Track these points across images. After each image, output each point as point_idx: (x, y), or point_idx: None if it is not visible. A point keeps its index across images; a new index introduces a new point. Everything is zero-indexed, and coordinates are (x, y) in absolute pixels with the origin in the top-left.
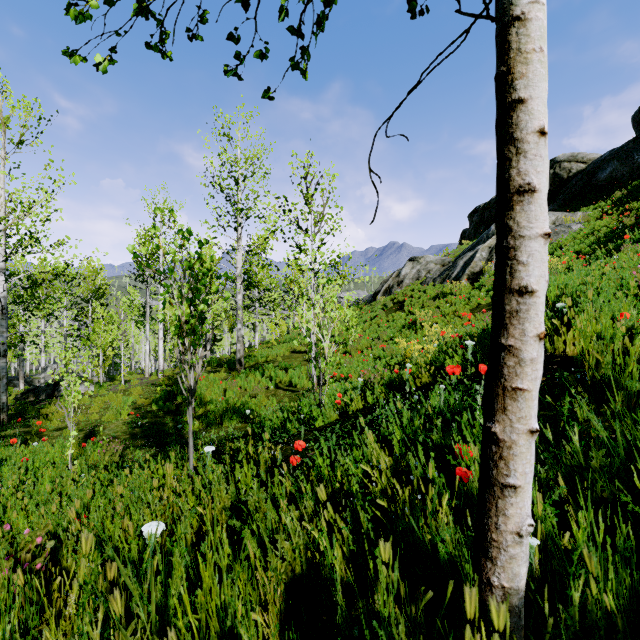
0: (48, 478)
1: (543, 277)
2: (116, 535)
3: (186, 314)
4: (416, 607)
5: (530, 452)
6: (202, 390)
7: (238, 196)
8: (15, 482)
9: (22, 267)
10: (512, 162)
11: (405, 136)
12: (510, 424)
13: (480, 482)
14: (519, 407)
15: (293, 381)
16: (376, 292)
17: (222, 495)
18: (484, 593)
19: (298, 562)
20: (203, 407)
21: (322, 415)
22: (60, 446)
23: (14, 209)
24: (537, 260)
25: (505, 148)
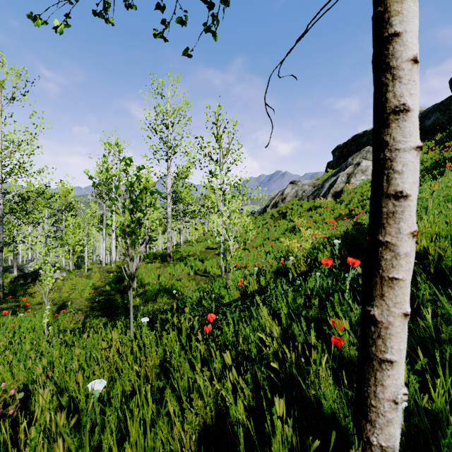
0: (29, 340)
1: (415, 183)
2: (71, 387)
3: (128, 220)
4: (303, 450)
5: (404, 332)
6: (142, 275)
7: (168, 137)
8: (6, 342)
9: (15, 188)
10: (388, 87)
11: (294, 76)
12: (387, 308)
13: (360, 356)
14: (395, 294)
15: (207, 269)
16: (266, 206)
17: (153, 355)
18: (364, 450)
19: (209, 413)
20: (143, 288)
21: (228, 294)
22: (39, 316)
23: (8, 146)
24: (410, 169)
25: (382, 76)
